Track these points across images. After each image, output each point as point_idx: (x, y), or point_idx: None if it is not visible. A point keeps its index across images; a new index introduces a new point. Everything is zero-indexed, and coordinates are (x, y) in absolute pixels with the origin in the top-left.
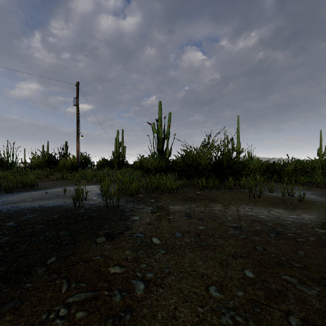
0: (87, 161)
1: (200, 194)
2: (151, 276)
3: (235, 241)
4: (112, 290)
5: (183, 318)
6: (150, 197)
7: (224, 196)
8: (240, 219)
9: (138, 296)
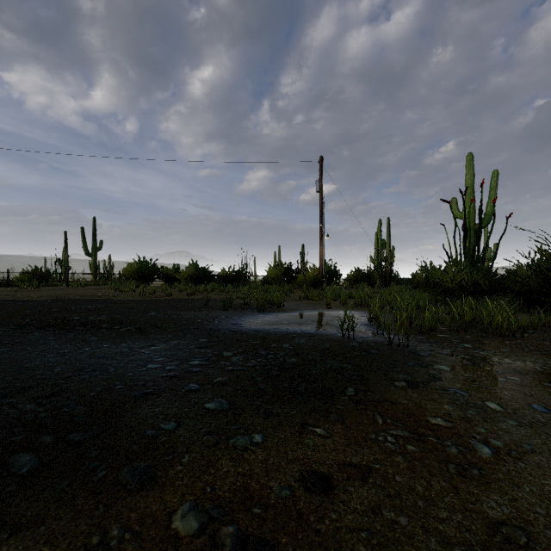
0: (333, 274)
1: None
2: (498, 445)
3: None
4: (441, 440)
5: None
6: (459, 339)
7: None
8: None
9: (483, 458)
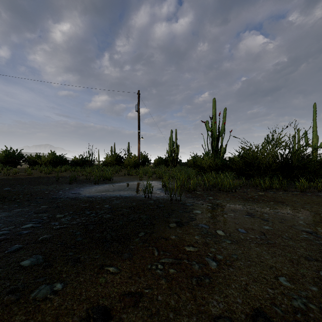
0: (146, 160)
1: (263, 195)
2: (220, 258)
3: (308, 245)
4: (190, 261)
5: (254, 292)
6: (207, 194)
7: (294, 199)
8: (316, 225)
9: (212, 269)
